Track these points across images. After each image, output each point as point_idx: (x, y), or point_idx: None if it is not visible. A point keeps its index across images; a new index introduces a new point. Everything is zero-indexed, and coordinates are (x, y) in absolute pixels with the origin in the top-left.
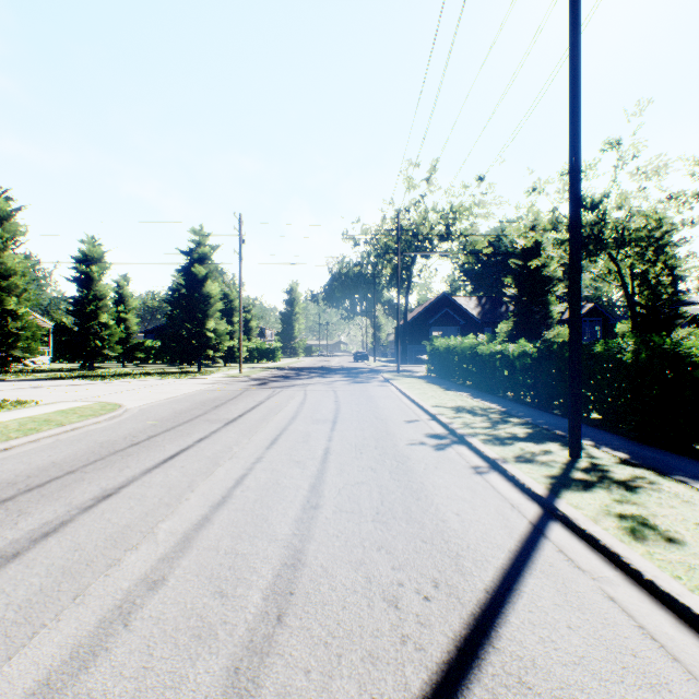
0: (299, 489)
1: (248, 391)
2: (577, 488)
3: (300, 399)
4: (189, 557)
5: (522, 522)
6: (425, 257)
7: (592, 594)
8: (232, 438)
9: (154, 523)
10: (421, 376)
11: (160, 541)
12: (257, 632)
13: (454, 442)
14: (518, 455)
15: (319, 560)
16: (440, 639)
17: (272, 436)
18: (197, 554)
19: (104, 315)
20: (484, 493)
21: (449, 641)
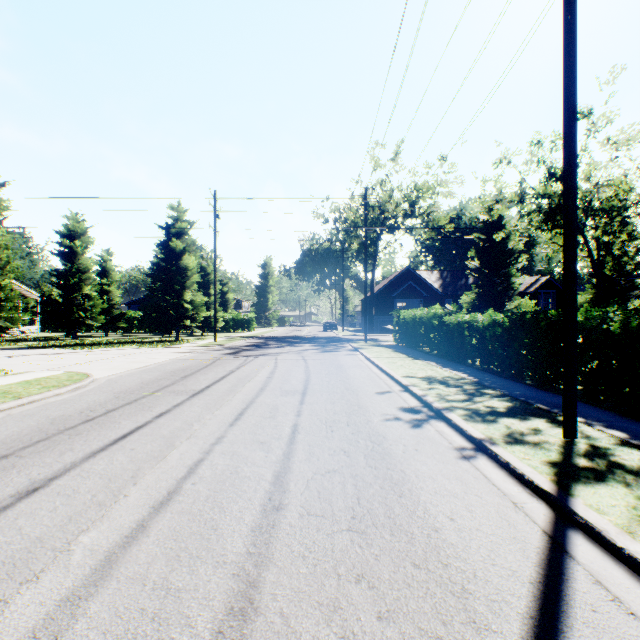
0: (261, 481)
1: (220, 360)
2: (588, 482)
3: (271, 368)
4: (102, 596)
5: (534, 532)
6: (390, 232)
7: None
8: (194, 413)
9: (74, 535)
10: (387, 345)
11: (72, 565)
12: None
13: (431, 418)
14: (506, 435)
15: (278, 603)
16: None
17: (237, 410)
18: (114, 590)
19: (87, 287)
20: (477, 485)
21: None
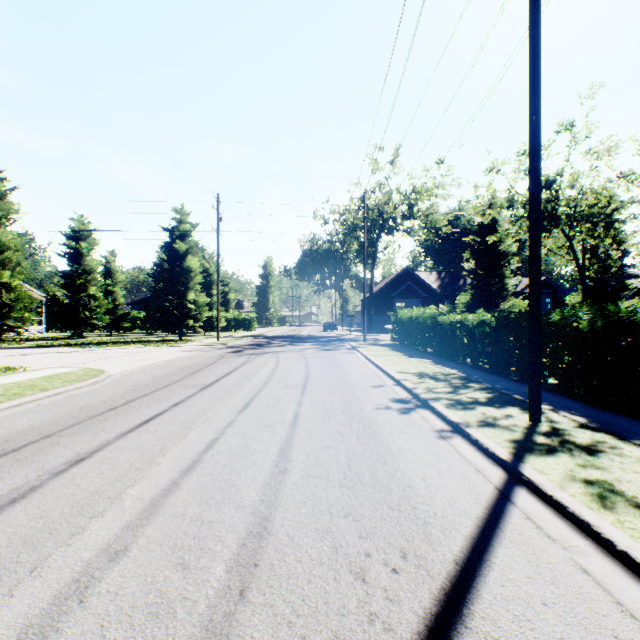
0: (268, 454)
1: (224, 358)
2: (540, 453)
3: (273, 365)
4: (154, 525)
5: (488, 487)
6: (389, 234)
7: (564, 566)
8: (206, 403)
9: (123, 489)
10: (385, 344)
11: (126, 507)
12: (217, 610)
13: (418, 407)
14: (480, 420)
15: (285, 528)
16: (410, 618)
17: (245, 400)
18: (162, 521)
19: (92, 287)
20: (449, 457)
21: (419, 620)
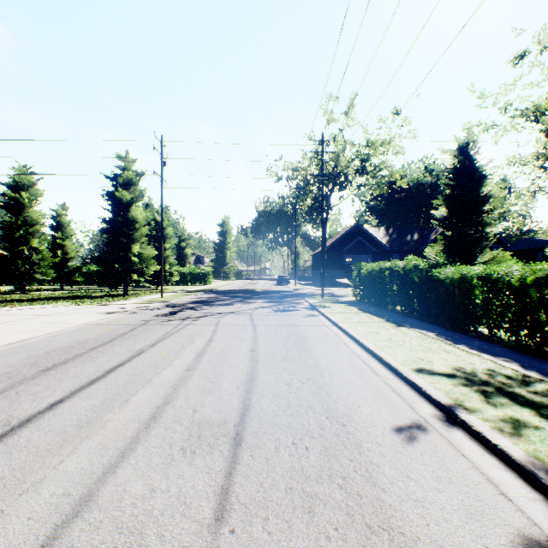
0: None
1: (143, 326)
2: None
3: (202, 344)
4: None
5: None
6: (343, 187)
7: None
8: None
9: None
10: (348, 301)
11: None
12: None
13: None
14: None
15: None
16: None
17: None
18: None
19: (35, 240)
20: None
21: None
